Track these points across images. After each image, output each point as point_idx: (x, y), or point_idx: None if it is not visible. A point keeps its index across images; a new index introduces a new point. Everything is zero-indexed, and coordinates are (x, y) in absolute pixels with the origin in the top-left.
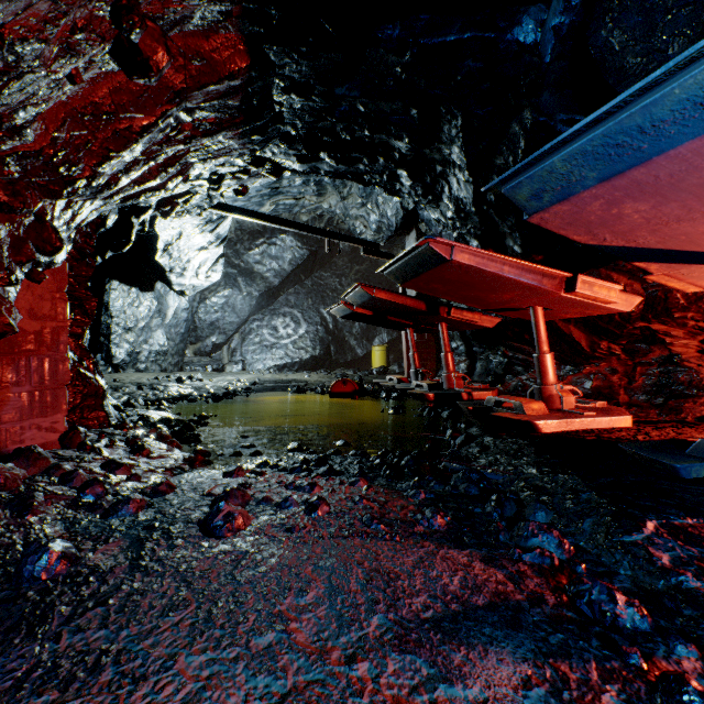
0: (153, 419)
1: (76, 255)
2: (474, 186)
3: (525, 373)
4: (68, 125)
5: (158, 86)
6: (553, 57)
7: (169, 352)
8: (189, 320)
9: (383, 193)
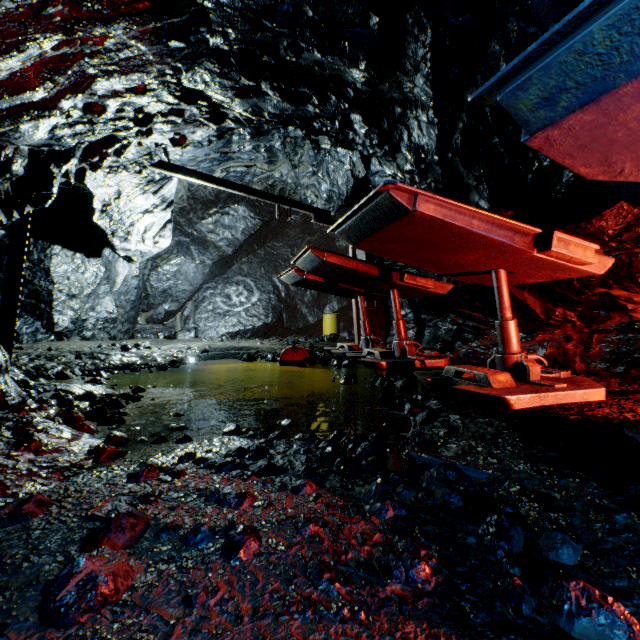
0: (68, 396)
1: None
2: (439, 128)
3: (475, 340)
4: None
5: None
6: None
7: (119, 319)
8: (140, 288)
9: (334, 160)
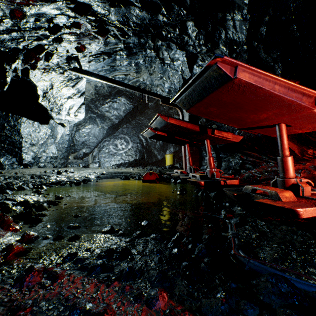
0: (8, 204)
1: None
2: (250, 23)
3: (253, 168)
4: None
5: None
6: None
7: (59, 157)
8: (70, 140)
9: (172, 70)
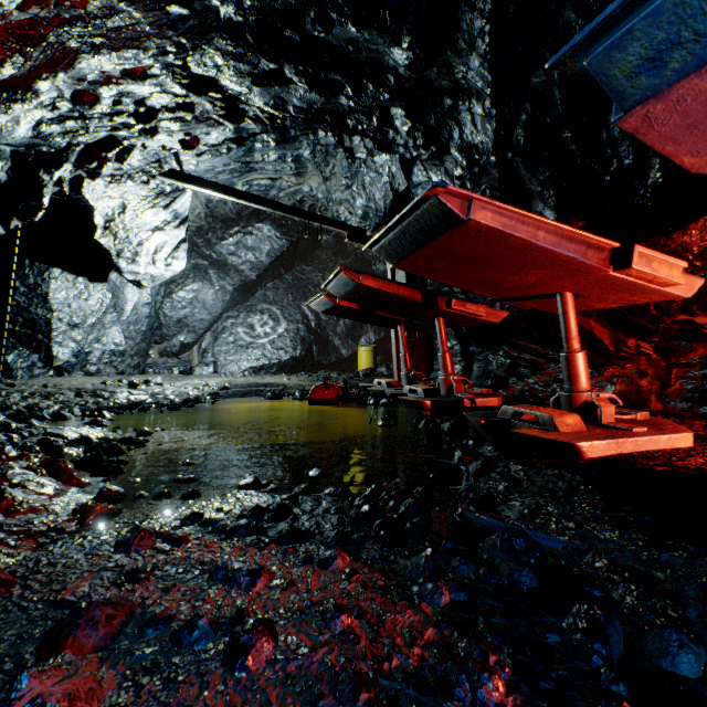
0: (58, 442)
1: None
2: (497, 122)
3: (532, 376)
4: None
5: None
6: None
7: (128, 352)
8: (152, 316)
9: (370, 172)
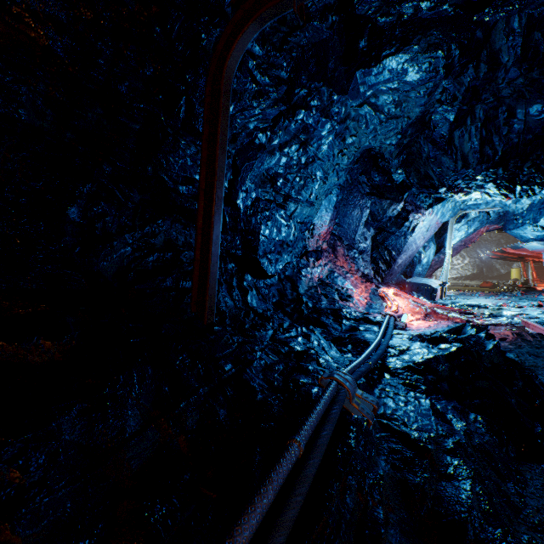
0: None
1: None
2: None
3: None
4: None
5: None
6: None
7: None
8: None
9: None
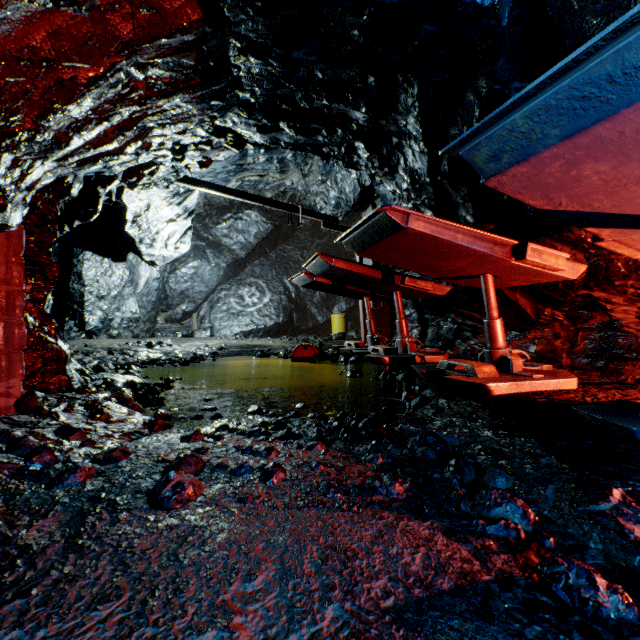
0: (117, 383)
1: (37, 221)
2: (429, 157)
3: (473, 338)
4: (2, 70)
5: (104, 34)
6: (510, 21)
7: (141, 319)
8: (160, 289)
9: (341, 170)
